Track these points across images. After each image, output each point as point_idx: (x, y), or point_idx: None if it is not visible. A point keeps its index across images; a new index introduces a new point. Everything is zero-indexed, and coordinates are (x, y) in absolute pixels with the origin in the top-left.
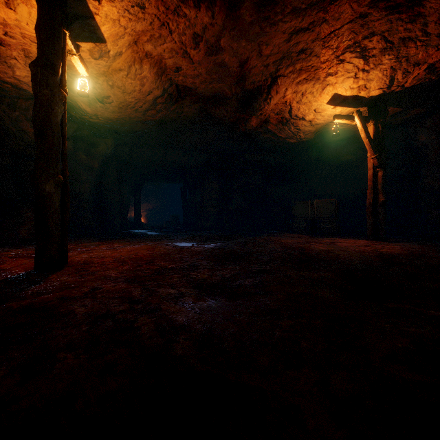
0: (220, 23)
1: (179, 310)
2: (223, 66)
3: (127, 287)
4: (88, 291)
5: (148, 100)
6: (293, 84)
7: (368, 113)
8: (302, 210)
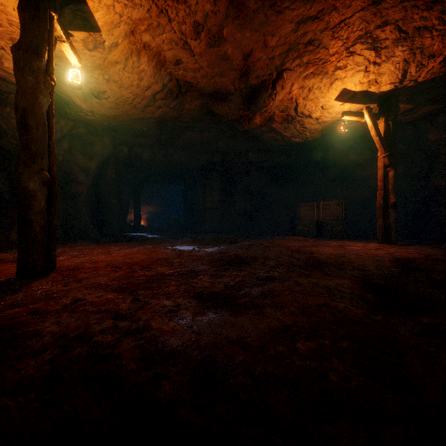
0: (222, 10)
1: (174, 328)
2: (225, 58)
3: (115, 297)
4: (69, 302)
5: (147, 96)
6: (300, 79)
7: (378, 109)
8: (308, 212)
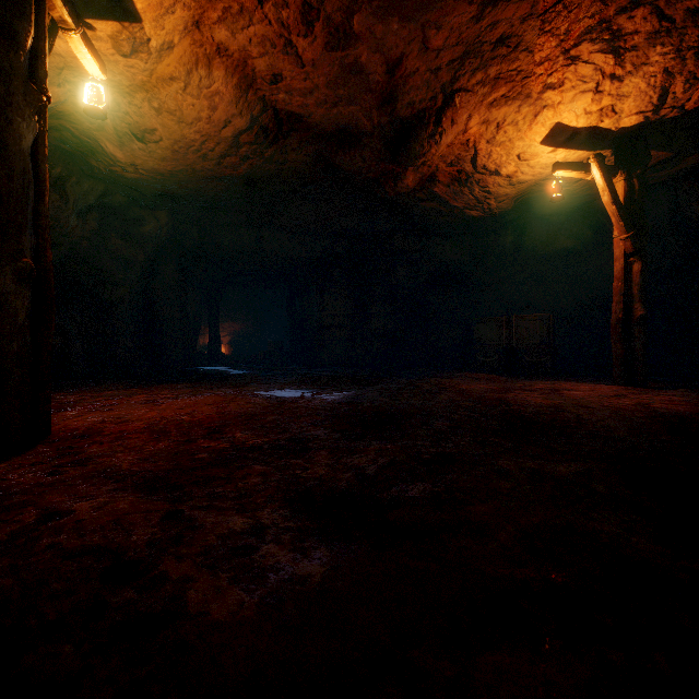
0: None
1: (238, 613)
2: (357, 71)
3: (132, 508)
4: (31, 522)
5: (225, 138)
6: (483, 107)
7: (615, 159)
8: (492, 333)
